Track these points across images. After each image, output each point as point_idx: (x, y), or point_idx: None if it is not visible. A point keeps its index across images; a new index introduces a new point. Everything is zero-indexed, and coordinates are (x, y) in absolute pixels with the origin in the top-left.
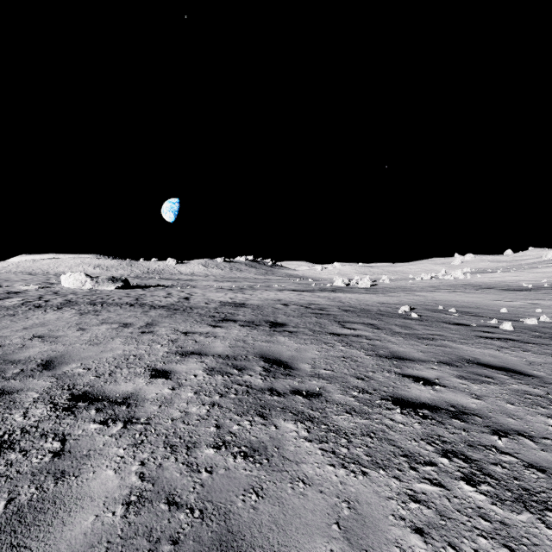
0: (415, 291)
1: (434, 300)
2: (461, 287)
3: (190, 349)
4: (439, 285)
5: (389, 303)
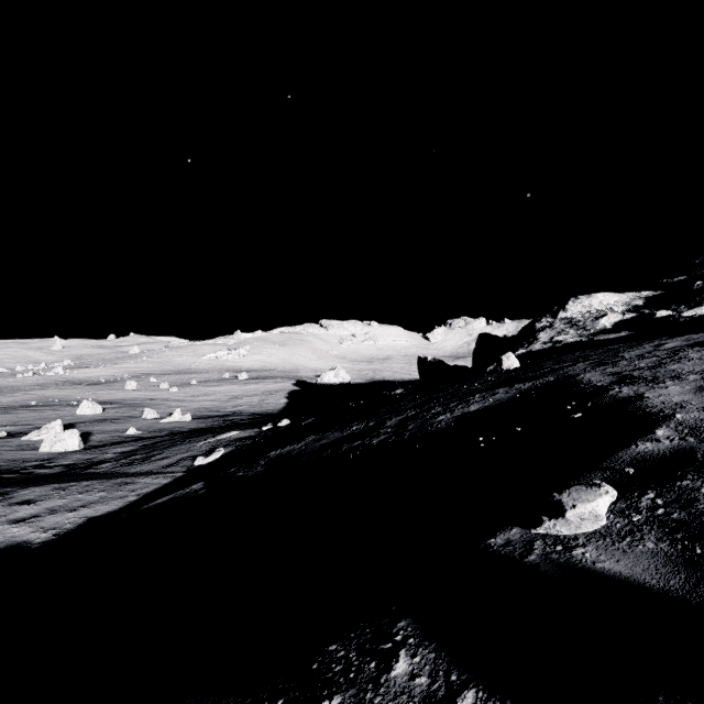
0: (27, 391)
1: (45, 396)
2: (61, 384)
3: None
4: (44, 383)
5: (19, 401)
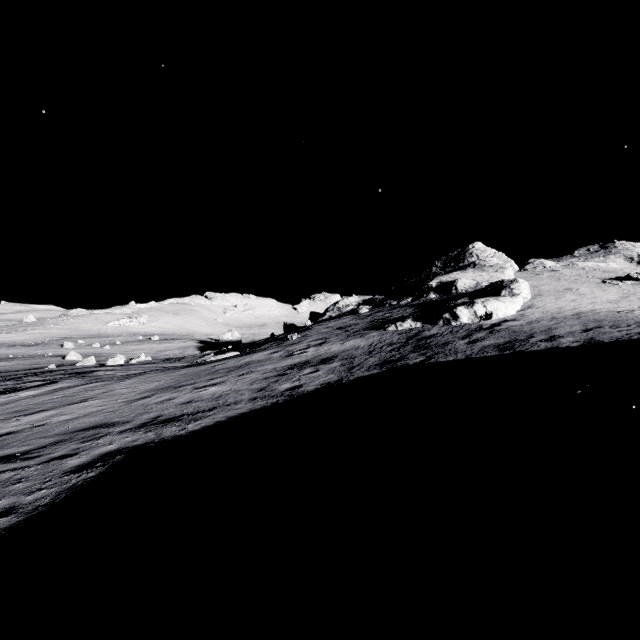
0: None
1: (6, 353)
2: None
3: (7, 363)
4: None
5: None
